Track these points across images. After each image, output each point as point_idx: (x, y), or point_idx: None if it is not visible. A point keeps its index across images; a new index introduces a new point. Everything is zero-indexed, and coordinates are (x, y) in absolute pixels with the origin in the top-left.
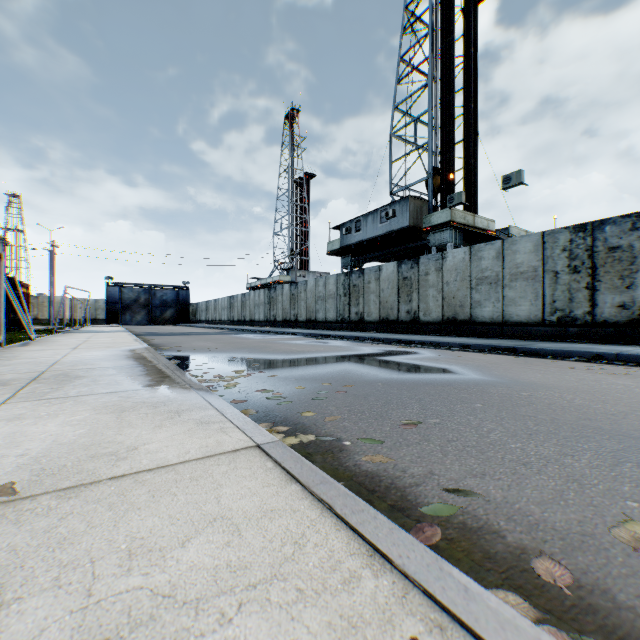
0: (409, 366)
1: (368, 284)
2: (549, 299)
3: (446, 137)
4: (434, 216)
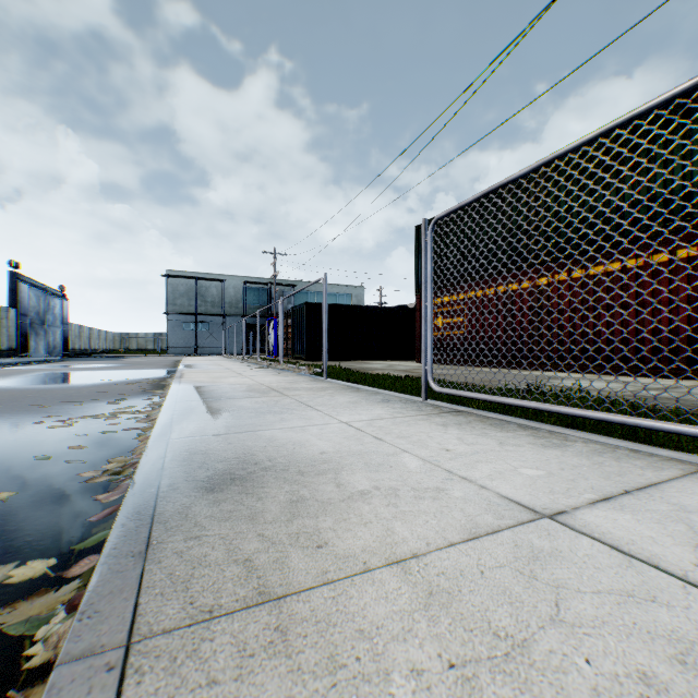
0: None
1: None
2: None
3: None
4: None
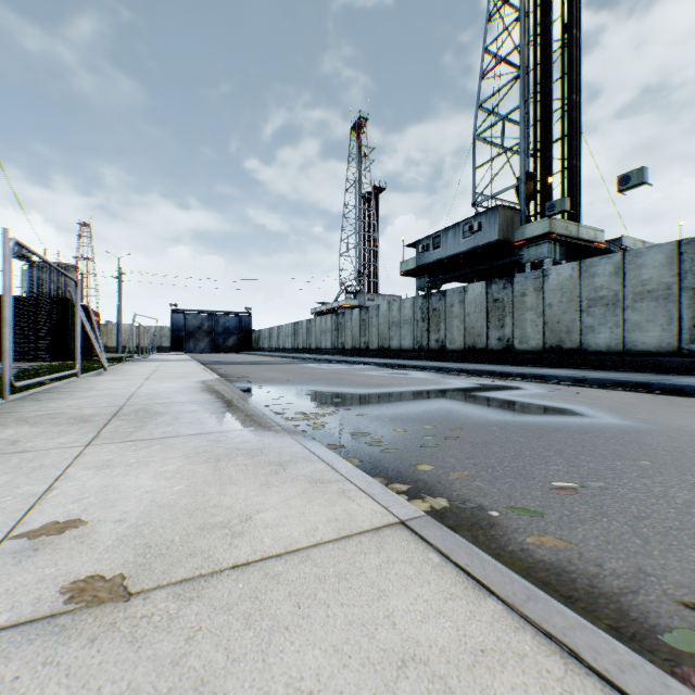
0: (520, 405)
1: (451, 307)
2: (687, 323)
3: (541, 135)
4: (528, 228)
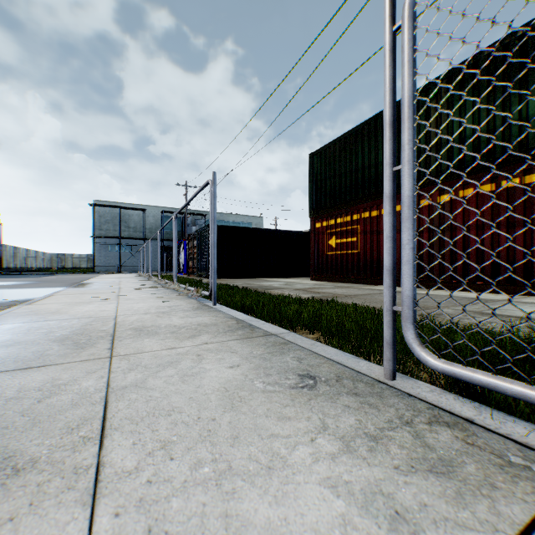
0: None
1: None
2: None
3: None
4: None
